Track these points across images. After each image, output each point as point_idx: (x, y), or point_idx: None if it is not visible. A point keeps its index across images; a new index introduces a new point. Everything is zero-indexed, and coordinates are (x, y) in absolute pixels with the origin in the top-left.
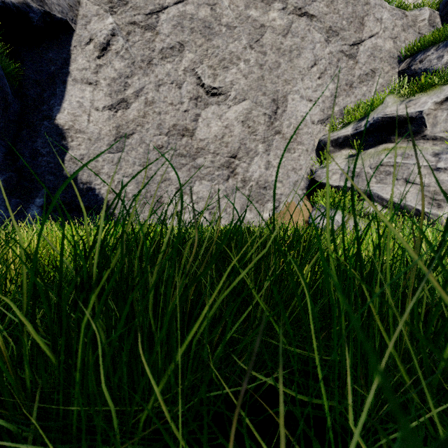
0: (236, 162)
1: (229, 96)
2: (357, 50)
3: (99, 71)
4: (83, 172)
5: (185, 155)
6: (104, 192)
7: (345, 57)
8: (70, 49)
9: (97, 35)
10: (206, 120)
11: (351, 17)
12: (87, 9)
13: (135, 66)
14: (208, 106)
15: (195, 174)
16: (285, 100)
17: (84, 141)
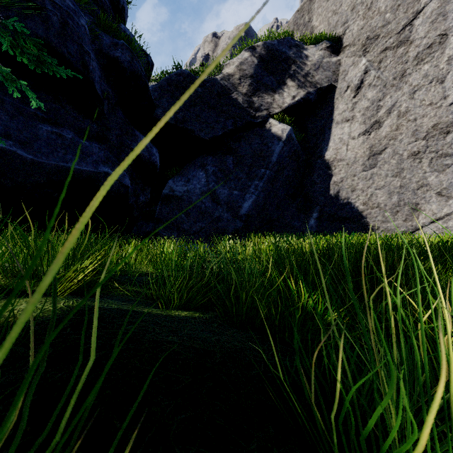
0: None
1: None
2: None
3: (355, 107)
4: (342, 191)
5: (451, 153)
6: (358, 204)
7: None
8: (333, 102)
9: (352, 81)
10: None
11: None
12: (345, 65)
13: (386, 88)
14: None
15: None
16: None
17: (343, 167)
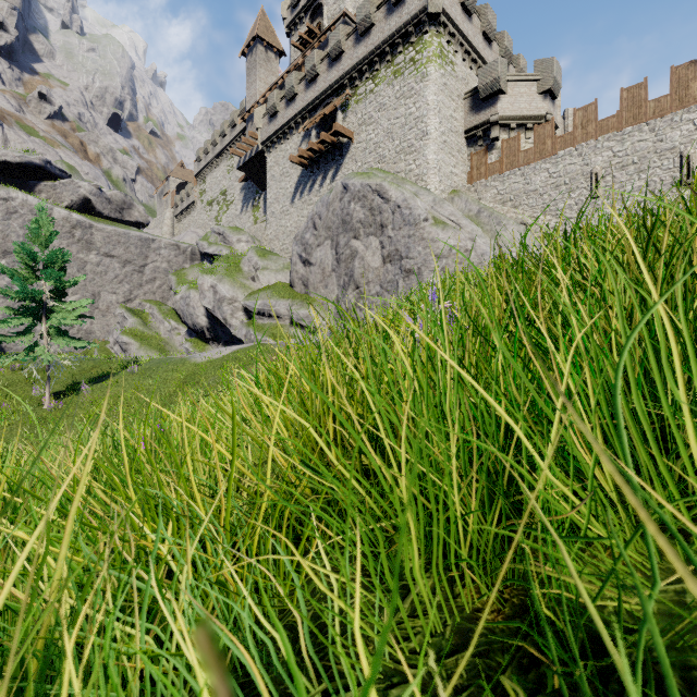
0: None
1: (69, 292)
2: (144, 269)
3: None
4: None
5: None
6: None
7: (137, 273)
8: None
9: None
10: None
11: (140, 254)
12: None
13: None
14: None
15: None
16: (100, 294)
17: None
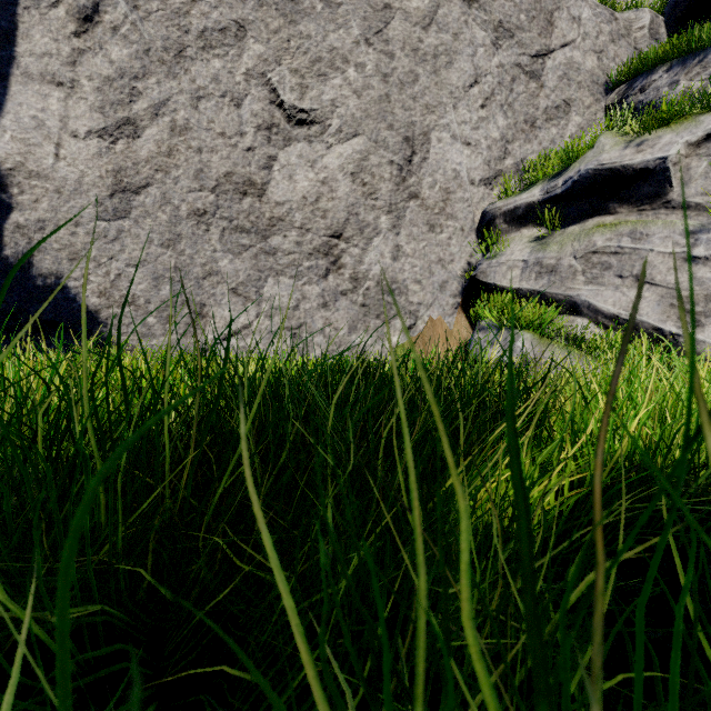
0: (341, 246)
1: (328, 126)
2: (542, 65)
3: (79, 61)
4: (44, 254)
5: (249, 229)
6: (88, 293)
7: (524, 76)
8: (16, 12)
9: None
10: (287, 167)
11: (533, 10)
12: None
13: (151, 58)
14: (292, 143)
15: (267, 265)
16: (426, 140)
17: (46, 195)
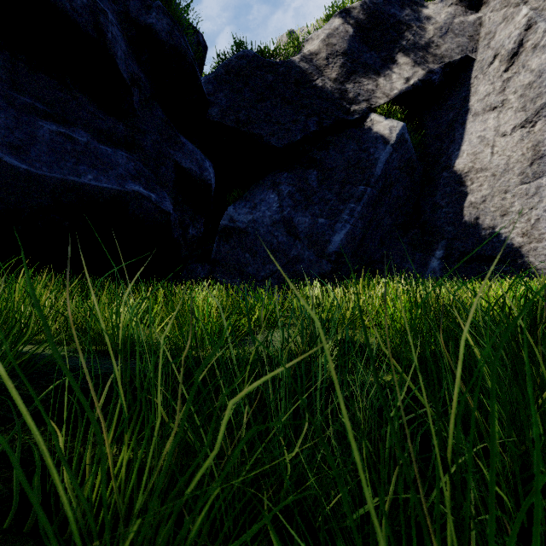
0: None
1: None
2: None
3: (506, 86)
4: (485, 216)
5: None
6: (514, 235)
7: None
8: (469, 83)
9: (504, 45)
10: None
11: None
12: (489, 24)
13: None
14: None
15: None
16: None
17: (486, 180)
